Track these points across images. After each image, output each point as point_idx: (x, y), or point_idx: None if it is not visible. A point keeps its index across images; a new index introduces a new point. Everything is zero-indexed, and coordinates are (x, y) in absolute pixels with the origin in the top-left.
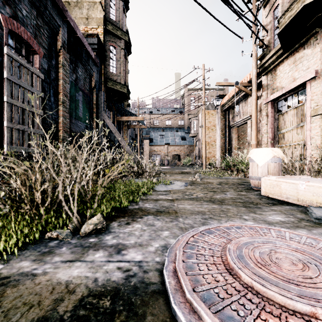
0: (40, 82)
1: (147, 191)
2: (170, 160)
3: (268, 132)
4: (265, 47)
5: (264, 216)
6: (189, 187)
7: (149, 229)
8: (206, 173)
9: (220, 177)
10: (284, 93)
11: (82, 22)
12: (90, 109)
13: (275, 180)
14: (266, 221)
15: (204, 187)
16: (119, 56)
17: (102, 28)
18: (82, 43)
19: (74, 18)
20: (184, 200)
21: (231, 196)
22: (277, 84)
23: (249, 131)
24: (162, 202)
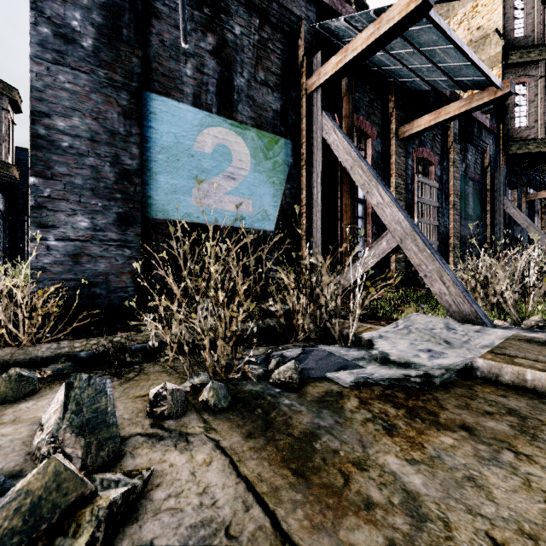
0: (435, 193)
1: None
2: None
3: None
4: None
5: None
6: None
7: None
8: None
9: None
10: None
11: None
12: (481, 199)
13: None
14: None
15: None
16: (533, 93)
17: (500, 68)
18: (474, 118)
19: None
20: None
21: None
22: None
23: None
24: None
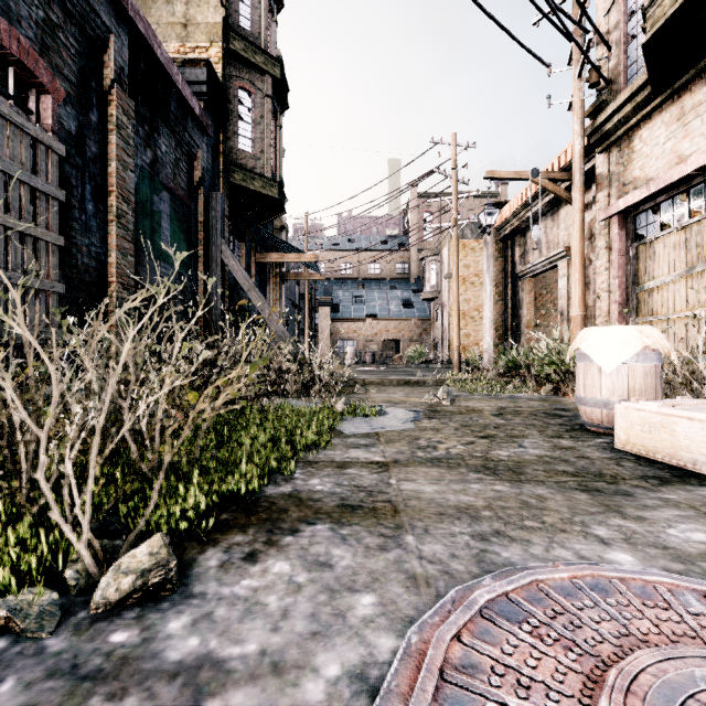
0: (56, 164)
1: (318, 438)
2: (378, 353)
3: (611, 288)
4: (605, 84)
5: (654, 526)
6: (426, 423)
7: (313, 582)
8: (462, 386)
9: (496, 394)
10: (652, 193)
11: (174, 35)
12: (190, 234)
13: (657, 412)
14: (667, 547)
15: (463, 423)
16: (260, 113)
17: (221, 48)
18: (169, 76)
19: (156, 24)
20: (415, 467)
21: (538, 452)
22: (635, 173)
23: (562, 285)
24: (356, 471)
